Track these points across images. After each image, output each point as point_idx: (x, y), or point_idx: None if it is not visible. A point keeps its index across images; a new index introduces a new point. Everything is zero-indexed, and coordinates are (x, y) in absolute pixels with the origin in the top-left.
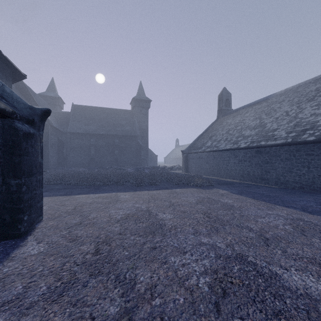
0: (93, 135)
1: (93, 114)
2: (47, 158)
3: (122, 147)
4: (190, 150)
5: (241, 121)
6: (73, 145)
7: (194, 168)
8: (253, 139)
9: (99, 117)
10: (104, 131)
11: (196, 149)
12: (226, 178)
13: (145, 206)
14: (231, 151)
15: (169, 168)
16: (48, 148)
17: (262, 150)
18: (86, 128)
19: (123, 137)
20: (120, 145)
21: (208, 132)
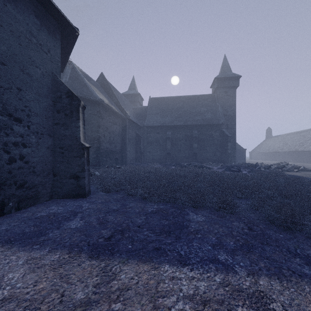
0: (169, 127)
1: (169, 104)
2: (125, 153)
3: (201, 139)
4: None
5: None
6: (149, 139)
7: None
8: None
9: (175, 107)
10: (181, 121)
11: None
12: None
13: None
14: None
15: (277, 168)
16: (126, 142)
17: None
18: (161, 120)
19: (203, 127)
20: (199, 137)
21: None
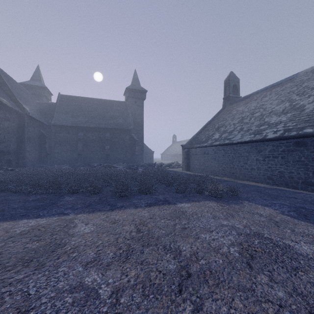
0: (81, 128)
1: (81, 105)
2: (22, 154)
3: (114, 142)
4: (192, 144)
5: (259, 106)
6: (58, 139)
7: (197, 166)
8: (287, 126)
9: (89, 109)
10: (94, 123)
11: (200, 143)
12: (243, 180)
13: (109, 287)
14: (251, 143)
15: (166, 166)
16: (24, 142)
17: (308, 140)
18: (73, 120)
19: (115, 131)
20: (111, 140)
21: (213, 123)
